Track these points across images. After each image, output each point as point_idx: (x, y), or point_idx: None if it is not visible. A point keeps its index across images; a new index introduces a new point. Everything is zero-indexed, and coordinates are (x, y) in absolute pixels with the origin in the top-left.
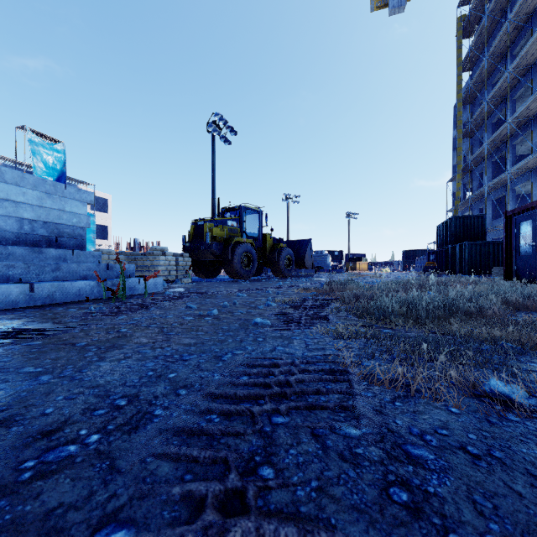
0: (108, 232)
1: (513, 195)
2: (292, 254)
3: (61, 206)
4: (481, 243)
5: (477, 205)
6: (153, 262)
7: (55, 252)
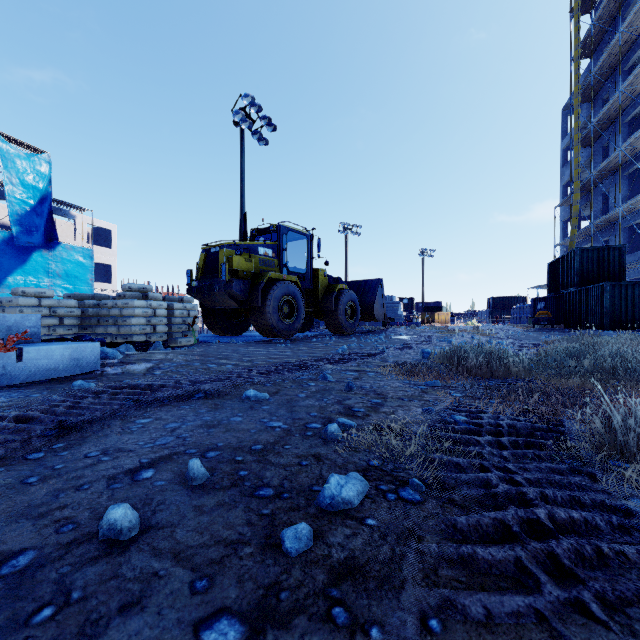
0: (113, 273)
1: None
2: (356, 300)
3: None
4: (627, 285)
5: (600, 235)
6: (124, 310)
7: None
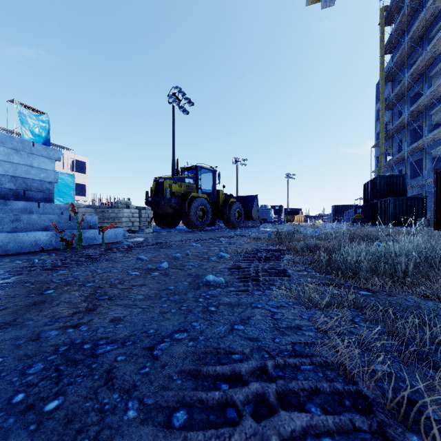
0: (86, 190)
1: (429, 157)
2: (241, 208)
3: (29, 162)
4: (403, 198)
5: (397, 166)
6: (118, 214)
7: (21, 205)
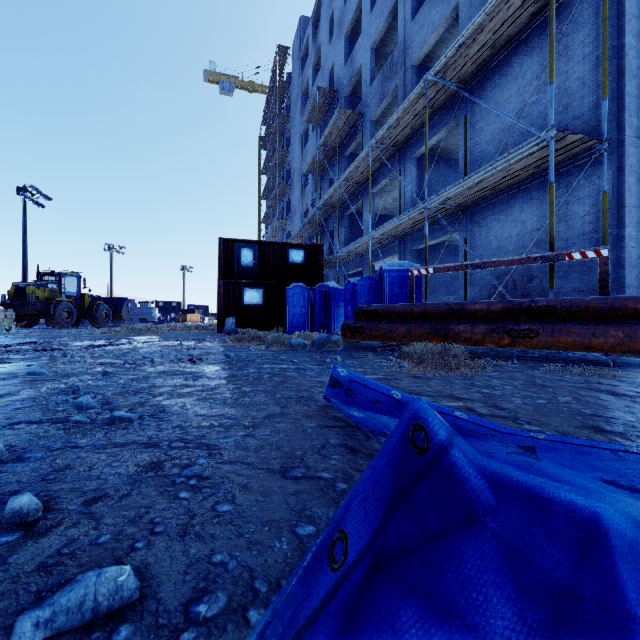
0: None
1: None
2: (109, 309)
3: None
4: None
5: None
6: None
7: None
